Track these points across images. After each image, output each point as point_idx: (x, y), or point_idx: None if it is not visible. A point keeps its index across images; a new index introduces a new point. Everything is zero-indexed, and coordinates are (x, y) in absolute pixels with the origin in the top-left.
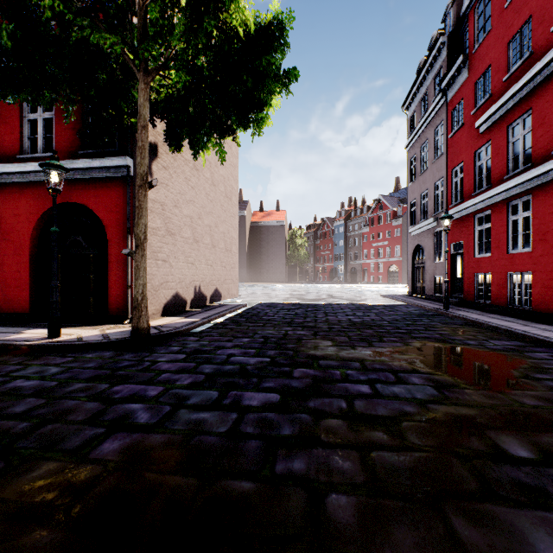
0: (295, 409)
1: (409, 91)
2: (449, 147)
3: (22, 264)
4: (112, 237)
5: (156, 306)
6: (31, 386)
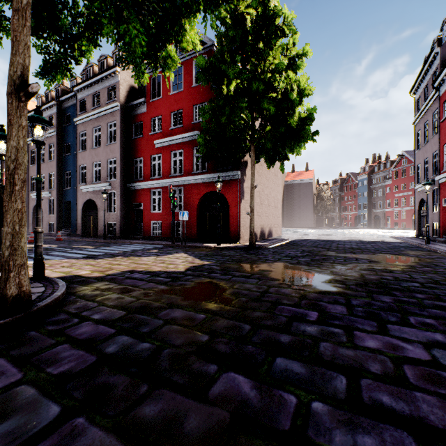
0: (315, 261)
1: (414, 82)
2: (441, 129)
3: (193, 218)
4: (231, 205)
5: (247, 237)
6: (233, 254)
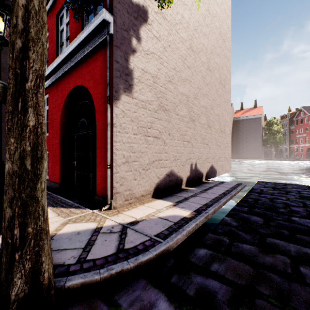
0: None
1: None
2: None
3: (56, 145)
4: (98, 111)
5: (146, 186)
6: None
